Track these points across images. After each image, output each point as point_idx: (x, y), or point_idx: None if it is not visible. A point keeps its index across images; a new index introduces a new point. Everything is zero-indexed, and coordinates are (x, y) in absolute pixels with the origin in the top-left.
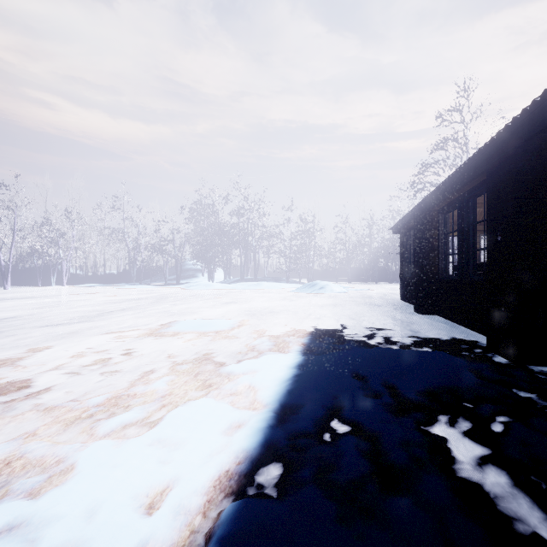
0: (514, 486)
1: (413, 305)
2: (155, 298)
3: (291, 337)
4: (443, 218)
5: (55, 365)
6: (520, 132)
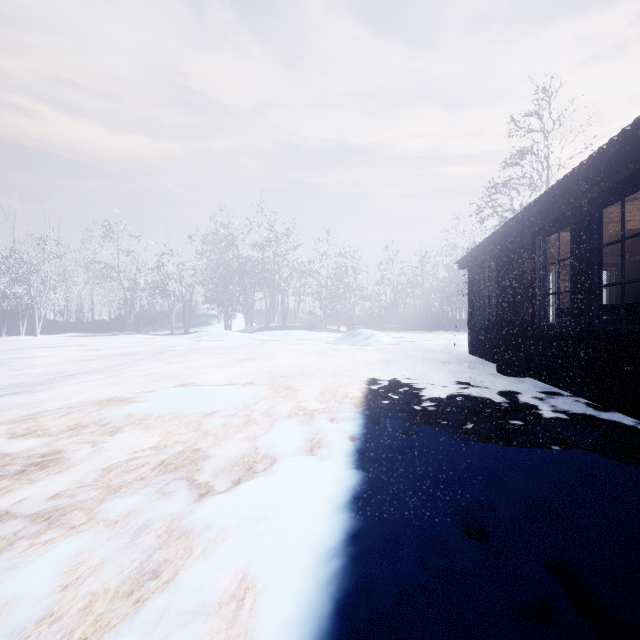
0: None
1: (489, 362)
2: (147, 353)
3: (332, 421)
4: (541, 243)
5: None
6: None
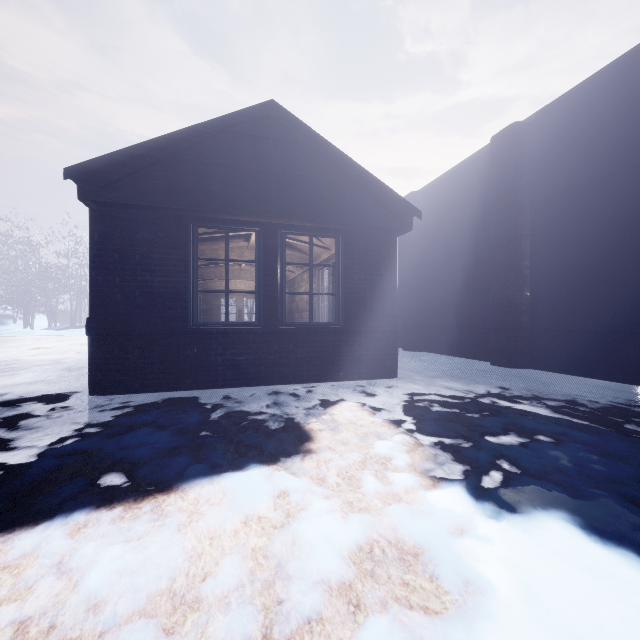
0: None
1: None
2: None
3: None
4: None
5: None
6: None
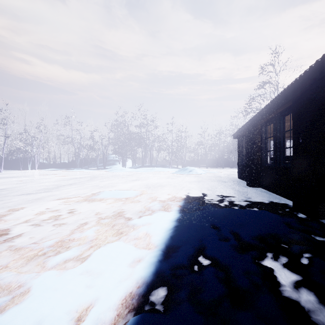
0: (320, 303)
1: (245, 181)
2: (90, 177)
3: (172, 201)
4: (264, 129)
5: (25, 219)
6: (314, 75)
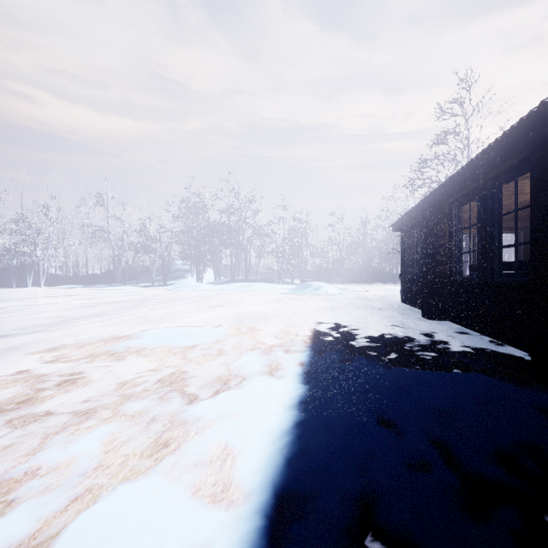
0: None
1: (417, 308)
2: (135, 301)
3: (286, 352)
4: (456, 211)
5: None
6: None
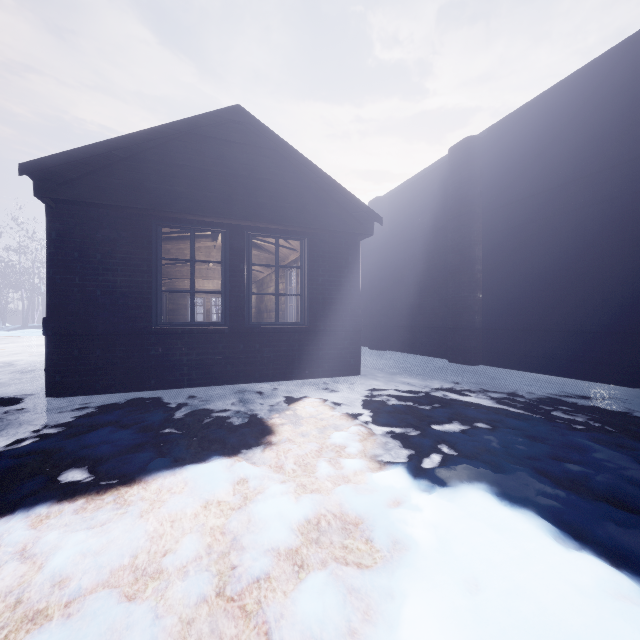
0: None
1: None
2: None
3: None
4: None
5: None
6: None
